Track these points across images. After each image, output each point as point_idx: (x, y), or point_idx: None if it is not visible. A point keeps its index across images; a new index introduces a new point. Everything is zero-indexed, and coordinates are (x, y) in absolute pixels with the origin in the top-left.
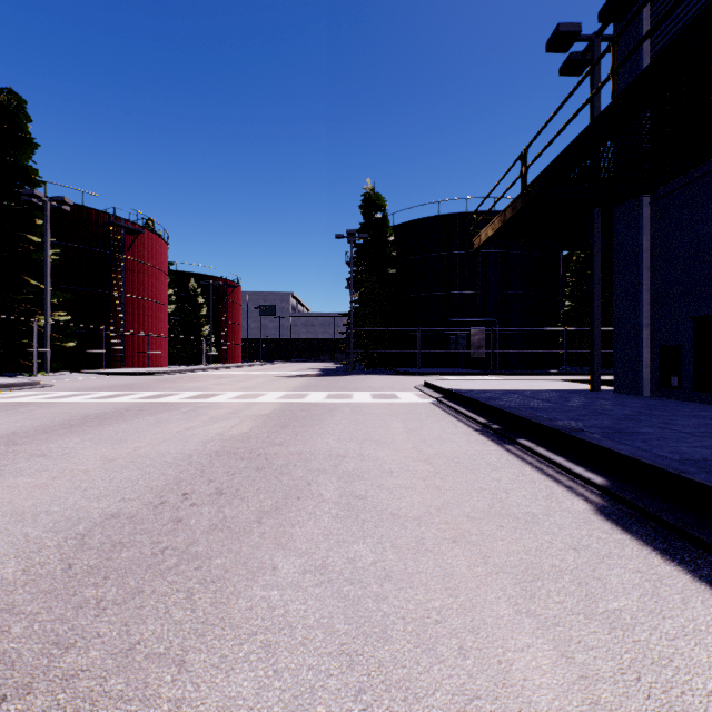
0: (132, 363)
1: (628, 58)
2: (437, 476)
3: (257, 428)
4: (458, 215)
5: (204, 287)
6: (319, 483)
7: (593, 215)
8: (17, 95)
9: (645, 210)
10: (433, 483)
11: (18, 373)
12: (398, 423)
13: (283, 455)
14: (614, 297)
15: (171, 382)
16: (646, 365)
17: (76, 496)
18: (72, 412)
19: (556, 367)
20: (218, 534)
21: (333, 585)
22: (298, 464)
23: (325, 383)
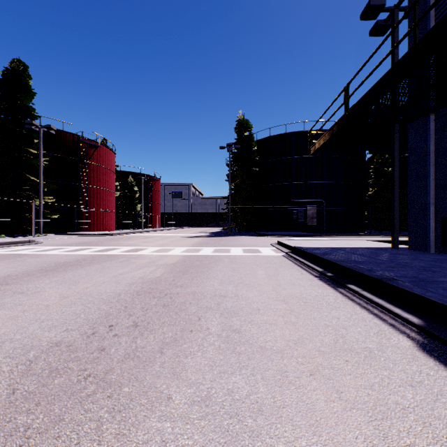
0: (93, 228)
1: (426, 13)
2: (292, 314)
3: (166, 274)
4: (299, 132)
5: (137, 181)
6: (207, 318)
7: (393, 129)
8: (23, 62)
9: (431, 125)
10: (289, 319)
11: (23, 234)
12: (261, 270)
13: (182, 295)
14: (408, 184)
15: (116, 240)
16: (432, 231)
17: (35, 326)
18: (50, 261)
19: (363, 231)
20: (129, 363)
21: (215, 418)
22: (192, 302)
23: (212, 241)
